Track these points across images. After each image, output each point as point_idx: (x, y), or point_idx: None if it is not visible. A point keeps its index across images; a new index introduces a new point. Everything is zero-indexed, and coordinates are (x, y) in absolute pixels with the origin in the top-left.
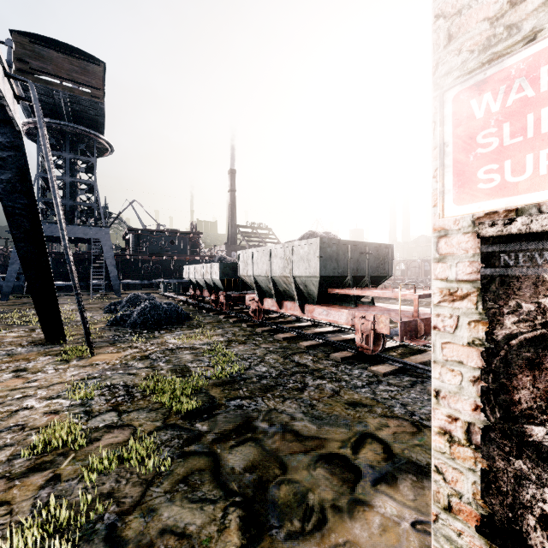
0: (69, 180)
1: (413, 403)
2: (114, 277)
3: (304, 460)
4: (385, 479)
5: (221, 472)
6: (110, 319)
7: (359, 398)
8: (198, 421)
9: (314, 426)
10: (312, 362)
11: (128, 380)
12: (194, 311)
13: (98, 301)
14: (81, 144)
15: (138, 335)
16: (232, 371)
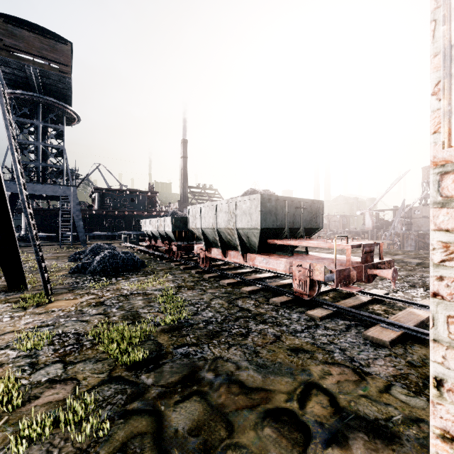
0: (40, 144)
1: (351, 348)
2: (80, 230)
3: (251, 417)
4: (336, 439)
5: (163, 435)
6: (72, 267)
7: (300, 343)
8: (144, 373)
9: (259, 376)
10: (254, 307)
11: (80, 328)
12: (150, 259)
13: (65, 251)
14: (51, 113)
15: (96, 281)
16: (180, 317)
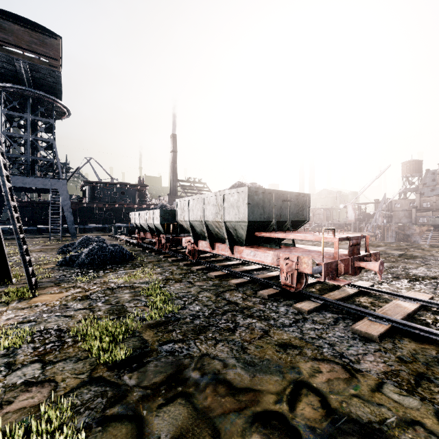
0: (30, 138)
1: (339, 343)
2: (70, 222)
3: (238, 422)
4: None
5: None
6: (60, 260)
7: (288, 338)
8: (126, 372)
9: (247, 375)
10: (241, 300)
11: (63, 323)
12: (139, 251)
13: (54, 243)
14: (41, 107)
15: (83, 274)
16: (166, 311)
